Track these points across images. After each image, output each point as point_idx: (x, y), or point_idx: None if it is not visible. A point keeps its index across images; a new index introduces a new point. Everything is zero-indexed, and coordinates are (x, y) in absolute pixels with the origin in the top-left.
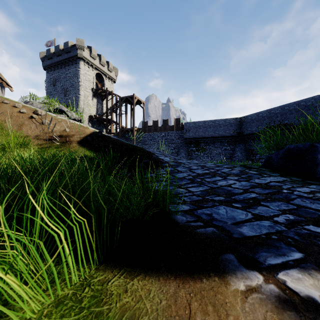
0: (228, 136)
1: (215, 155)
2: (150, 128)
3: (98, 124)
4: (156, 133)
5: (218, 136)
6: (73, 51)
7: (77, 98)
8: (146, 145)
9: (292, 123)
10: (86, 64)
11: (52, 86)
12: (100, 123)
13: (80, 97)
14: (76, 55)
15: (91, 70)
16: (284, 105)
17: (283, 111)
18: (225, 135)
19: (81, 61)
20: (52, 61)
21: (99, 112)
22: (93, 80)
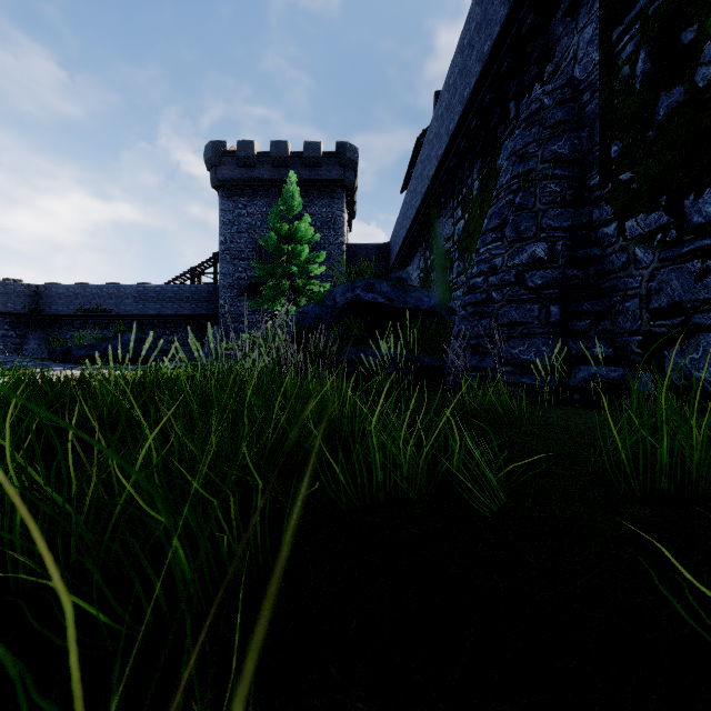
0: (12, 313)
1: None
2: None
3: None
4: None
5: None
6: None
7: None
8: None
9: (112, 310)
10: None
11: None
12: None
13: None
14: None
15: None
16: (103, 286)
17: (102, 293)
18: (5, 310)
19: None
20: None
21: None
22: None
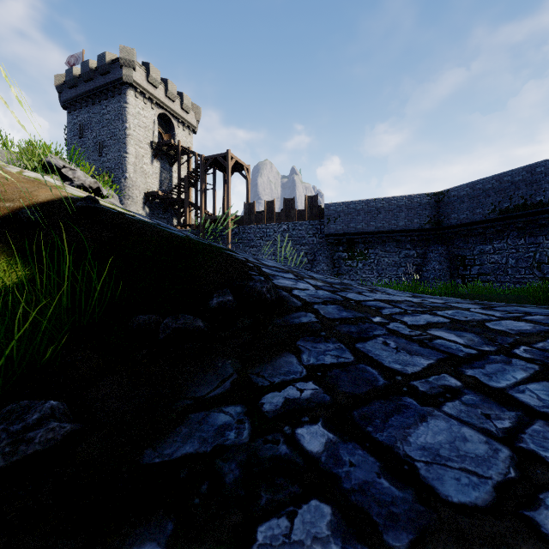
0: (412, 229)
1: (387, 267)
2: (260, 216)
3: (163, 209)
4: (271, 224)
5: (393, 229)
6: (114, 71)
7: (122, 159)
8: (252, 247)
9: None
10: (139, 95)
11: (78, 139)
12: (166, 208)
13: (127, 157)
14: (120, 79)
15: (150, 108)
16: (537, 164)
17: (535, 175)
18: (406, 227)
19: (129, 90)
20: (77, 91)
21: (164, 186)
22: (154, 126)
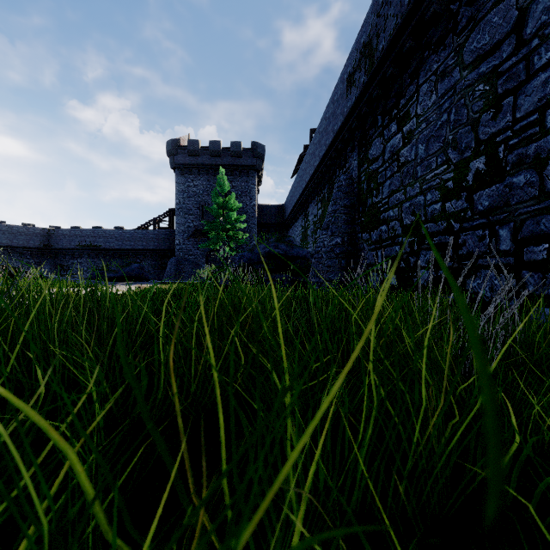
0: (32, 247)
1: None
2: None
3: None
4: None
5: (18, 246)
6: None
7: None
8: None
9: (101, 246)
10: None
11: None
12: None
13: None
14: None
15: None
16: (94, 230)
17: (94, 234)
18: (28, 246)
19: None
20: None
21: None
22: None
